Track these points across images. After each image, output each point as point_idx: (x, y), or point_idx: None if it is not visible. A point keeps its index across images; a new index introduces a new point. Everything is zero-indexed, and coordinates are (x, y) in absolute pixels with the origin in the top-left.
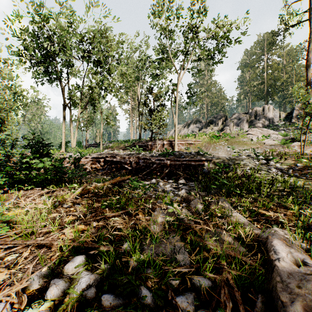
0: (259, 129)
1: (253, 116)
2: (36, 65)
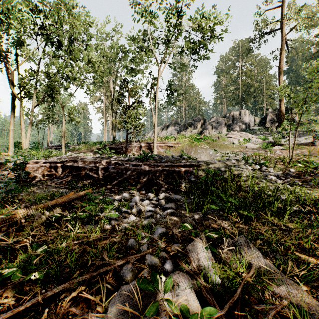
0: (238, 133)
1: (230, 120)
2: None
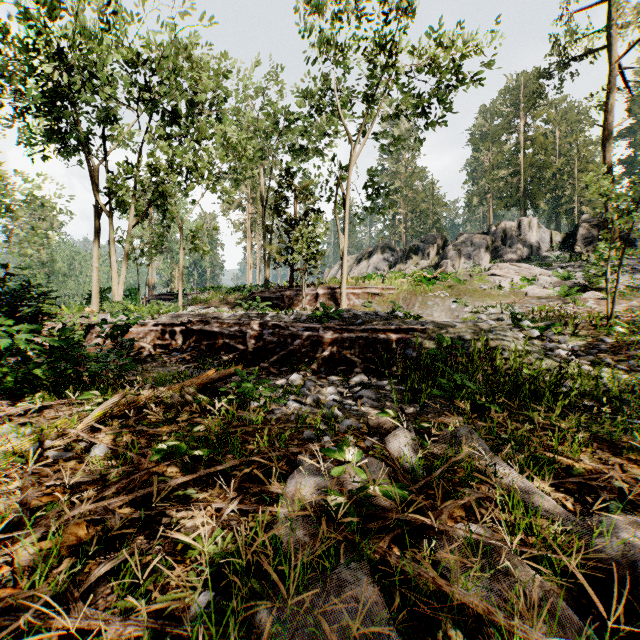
0: (512, 266)
1: (499, 239)
2: (29, 114)
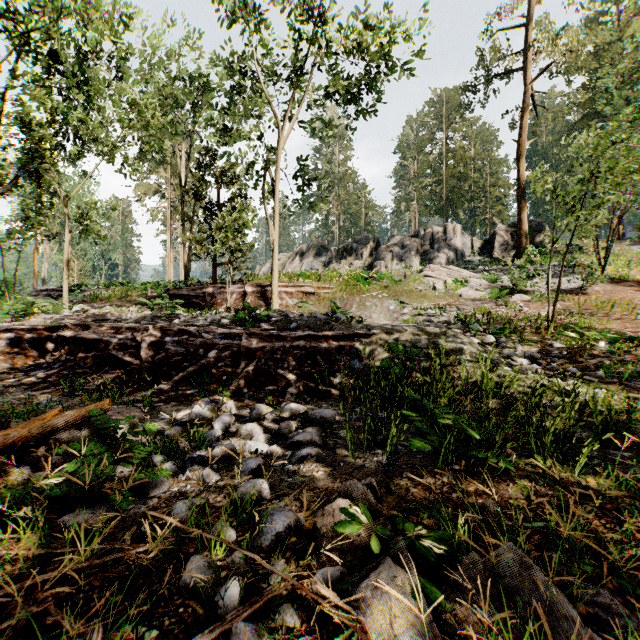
0: (443, 268)
1: (427, 242)
2: None
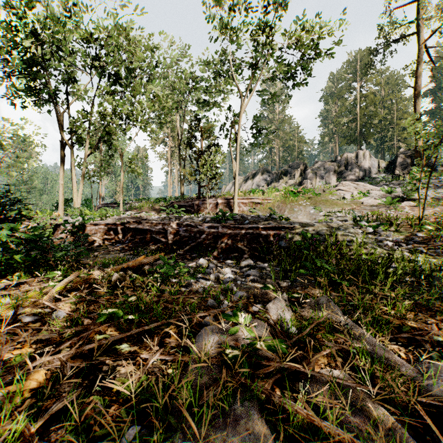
0: (352, 184)
1: (343, 165)
2: (13, 75)
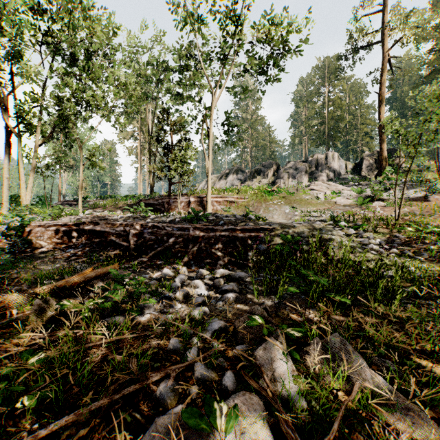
0: (324, 184)
1: (313, 165)
2: None
